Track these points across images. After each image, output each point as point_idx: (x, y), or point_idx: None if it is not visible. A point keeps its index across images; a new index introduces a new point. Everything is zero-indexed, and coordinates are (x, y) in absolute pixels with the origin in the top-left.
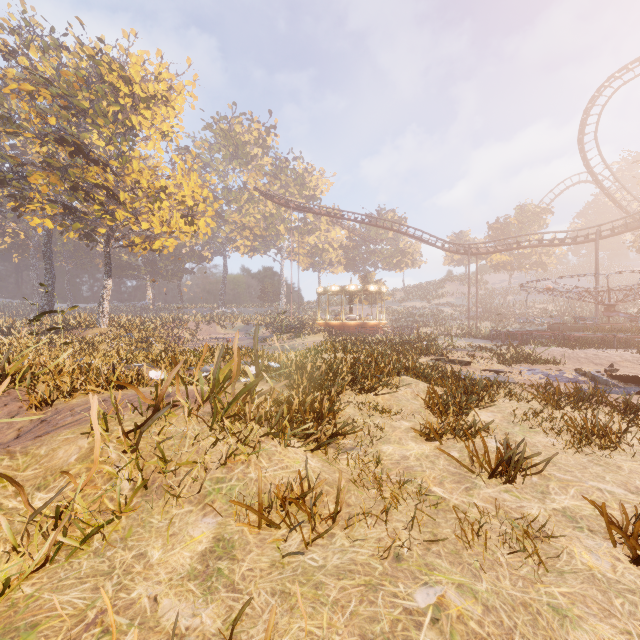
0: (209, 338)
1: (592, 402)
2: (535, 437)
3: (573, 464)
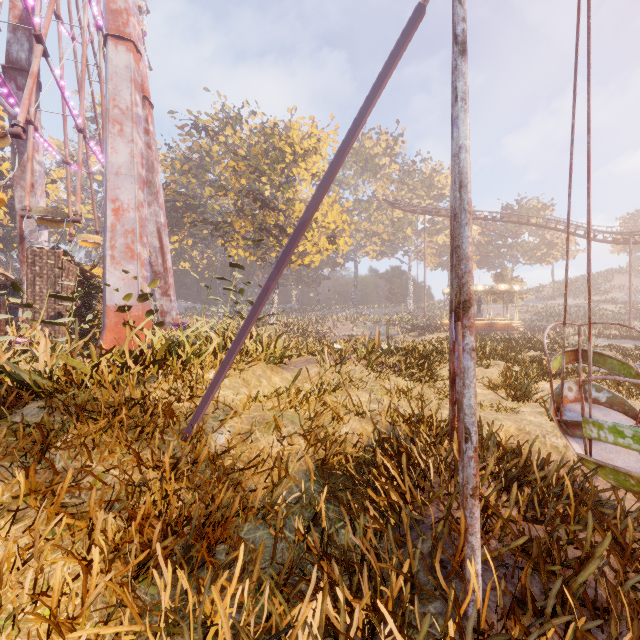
0: (344, 335)
1: None
2: None
3: None
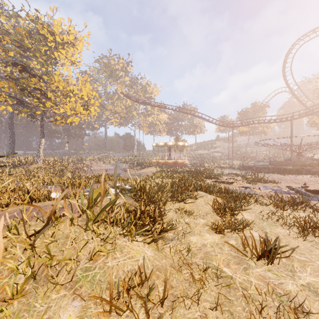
0: (97, 169)
1: (302, 206)
2: (276, 229)
3: (303, 248)
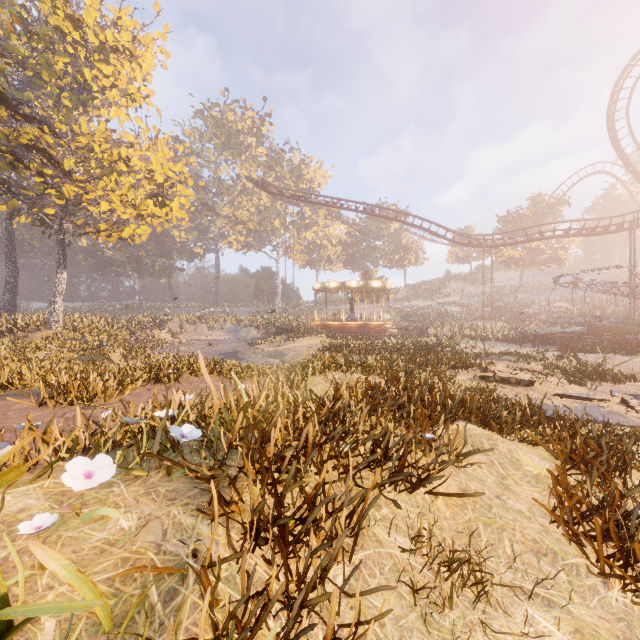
0: (193, 340)
1: None
2: None
3: None
